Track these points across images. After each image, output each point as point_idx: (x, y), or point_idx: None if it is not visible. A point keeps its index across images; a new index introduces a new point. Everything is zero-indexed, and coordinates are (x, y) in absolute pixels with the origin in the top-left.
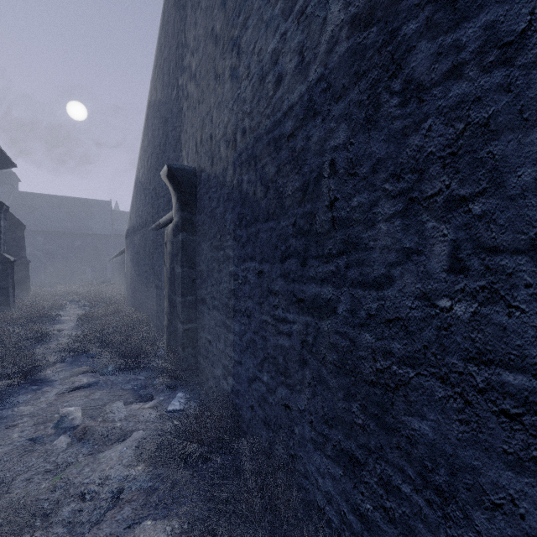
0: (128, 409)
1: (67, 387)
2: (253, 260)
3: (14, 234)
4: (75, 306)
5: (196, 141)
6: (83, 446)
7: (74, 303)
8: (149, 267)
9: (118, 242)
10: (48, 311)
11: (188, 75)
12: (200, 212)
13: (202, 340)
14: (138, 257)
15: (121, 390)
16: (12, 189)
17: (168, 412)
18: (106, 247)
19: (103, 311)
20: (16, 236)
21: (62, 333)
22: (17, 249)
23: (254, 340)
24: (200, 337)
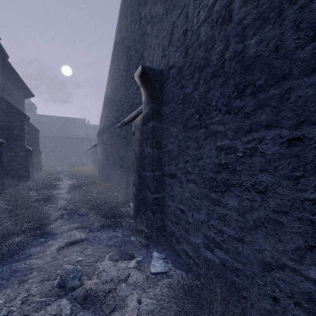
0: (116, 267)
1: (66, 241)
2: (274, 127)
3: (33, 136)
4: (67, 179)
5: (163, 46)
6: (84, 314)
7: (66, 177)
8: (115, 153)
9: (89, 142)
10: (52, 181)
11: (152, 2)
12: (168, 103)
13: (171, 207)
14: (106, 147)
15: (106, 246)
16: (33, 113)
17: (152, 274)
18: (83, 145)
19: (85, 182)
20: (34, 137)
21: (60, 196)
22: (34, 145)
23: (277, 220)
24: (167, 205)
